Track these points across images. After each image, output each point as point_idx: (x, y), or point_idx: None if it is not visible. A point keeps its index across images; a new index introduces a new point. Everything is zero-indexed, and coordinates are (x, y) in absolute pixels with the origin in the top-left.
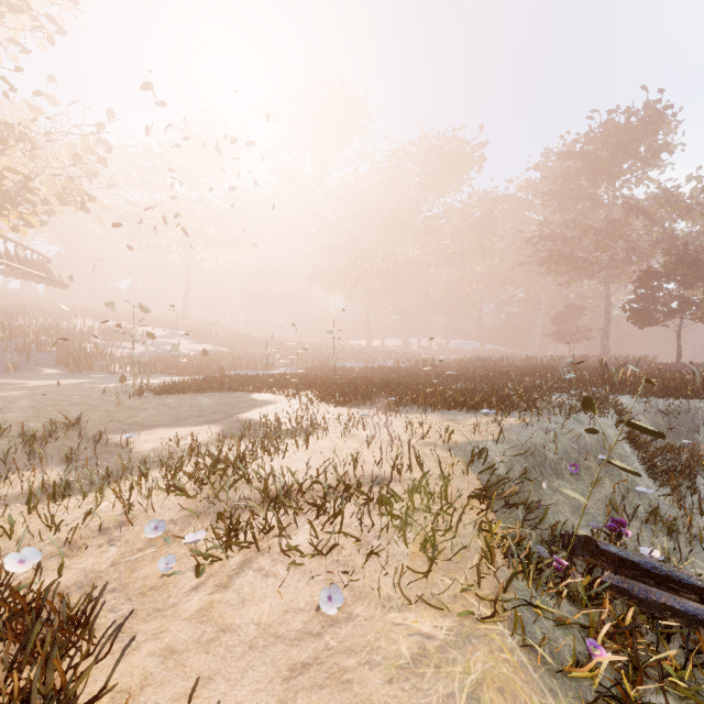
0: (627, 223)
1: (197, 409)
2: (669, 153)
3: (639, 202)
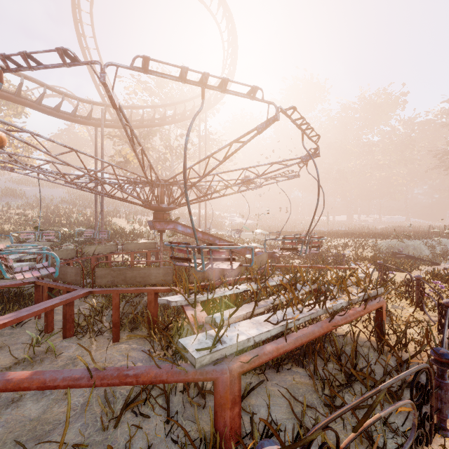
0: None
1: None
2: None
3: None
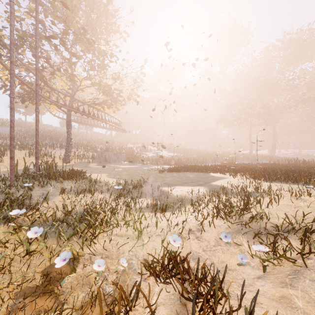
0: None
1: (189, 179)
2: None
3: None
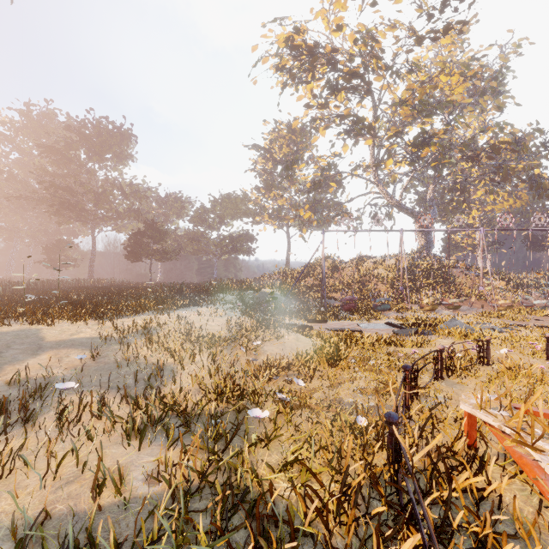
0: (113, 195)
1: None
2: (132, 161)
3: (110, 180)
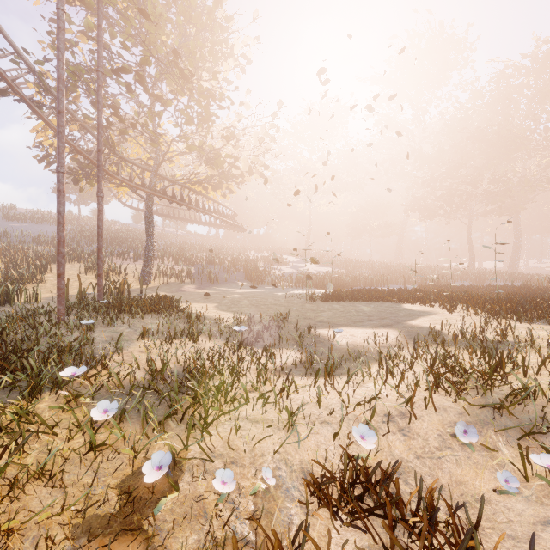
0: None
1: (363, 314)
2: None
3: None
